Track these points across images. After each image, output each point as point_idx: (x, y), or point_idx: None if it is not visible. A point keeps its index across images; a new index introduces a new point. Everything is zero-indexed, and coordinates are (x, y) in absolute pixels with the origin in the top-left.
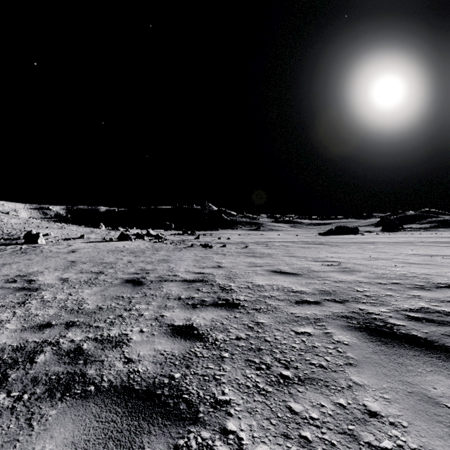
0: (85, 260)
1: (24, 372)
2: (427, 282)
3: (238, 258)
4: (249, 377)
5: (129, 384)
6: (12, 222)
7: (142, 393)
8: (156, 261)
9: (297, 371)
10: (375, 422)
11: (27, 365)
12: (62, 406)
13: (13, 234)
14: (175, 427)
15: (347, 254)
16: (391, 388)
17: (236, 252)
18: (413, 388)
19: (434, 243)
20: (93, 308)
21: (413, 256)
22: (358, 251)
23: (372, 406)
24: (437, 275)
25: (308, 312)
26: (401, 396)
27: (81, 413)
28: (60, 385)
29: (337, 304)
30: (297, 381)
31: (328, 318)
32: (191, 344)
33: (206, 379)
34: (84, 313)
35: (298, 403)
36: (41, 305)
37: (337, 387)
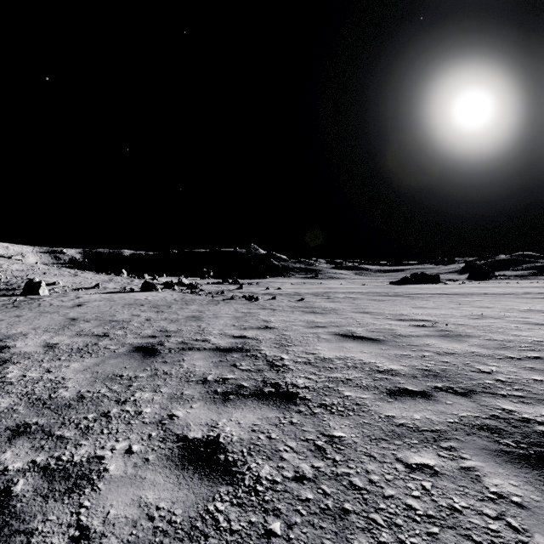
0: (90, 317)
1: None
2: None
3: (292, 315)
4: None
5: None
6: (13, 268)
7: None
8: (183, 318)
9: None
10: None
11: None
12: None
13: (13, 283)
14: None
15: (439, 310)
16: None
17: (289, 306)
18: None
19: None
20: (70, 397)
21: (532, 314)
22: (452, 305)
23: None
24: None
25: (416, 415)
26: None
27: None
28: None
29: (461, 399)
30: None
31: (455, 430)
32: (210, 489)
33: None
34: (52, 408)
35: None
36: None
37: None
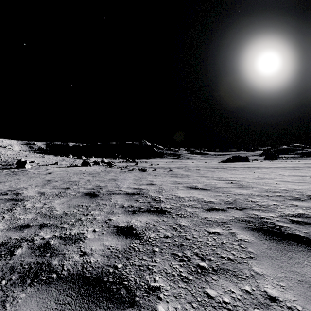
0: (57, 179)
1: (5, 262)
2: (301, 195)
3: (165, 178)
4: (174, 268)
5: (82, 272)
6: (8, 153)
7: (92, 280)
8: (107, 180)
9: (211, 263)
10: (275, 306)
11: (8, 257)
12: (30, 291)
13: (9, 161)
14: (116, 309)
15: (242, 175)
16: (285, 277)
17: (163, 173)
18: (302, 277)
19: (302, 168)
20: (60, 213)
21: (288, 177)
22: (250, 173)
23: (271, 292)
24: (308, 190)
25: (216, 217)
26: (294, 284)
27: (44, 297)
28: (30, 273)
29: (238, 211)
30: (211, 271)
31: (231, 221)
32: (131, 241)
33: (141, 269)
34: (54, 217)
35: (213, 289)
36: (23, 211)
37: (242, 276)
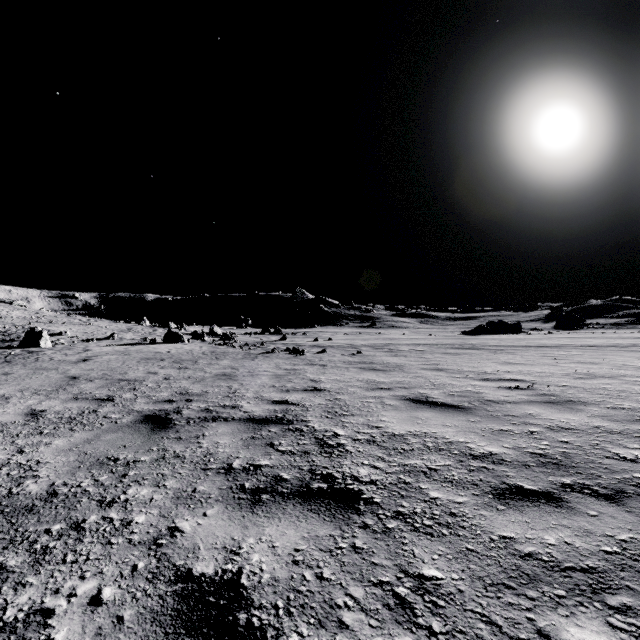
0: (95, 375)
1: None
2: None
3: (347, 372)
4: None
5: None
6: (13, 315)
7: None
8: (211, 377)
9: None
10: None
11: None
12: None
13: (11, 333)
14: None
15: (531, 367)
16: None
17: (343, 361)
18: None
19: None
20: (37, 493)
21: None
22: (546, 361)
23: None
24: None
25: (548, 537)
26: None
27: None
28: None
29: (609, 507)
30: None
31: (621, 568)
32: None
33: None
34: (6, 512)
35: None
36: None
37: None
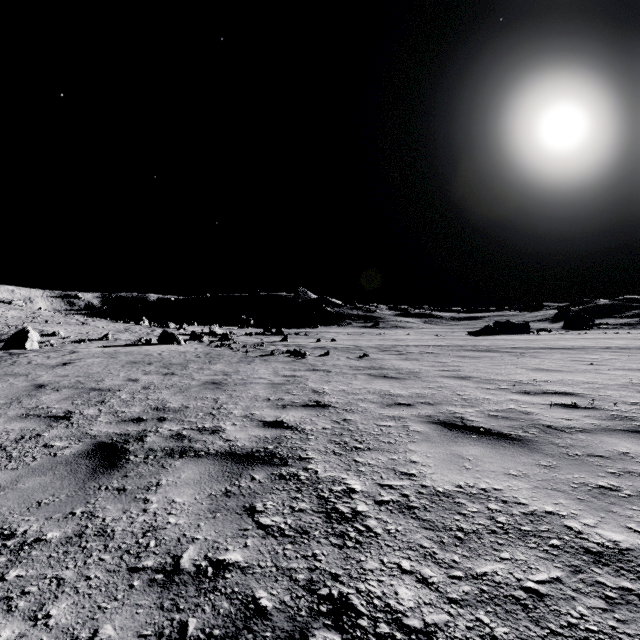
0: (66, 383)
1: None
2: None
3: (355, 381)
4: None
5: None
6: (8, 315)
7: None
8: (197, 385)
9: None
10: None
11: None
12: None
13: (3, 333)
14: None
15: (572, 375)
16: None
17: (349, 366)
18: None
19: None
20: None
21: None
22: (583, 366)
23: None
24: None
25: None
26: None
27: None
28: None
29: None
30: None
31: None
32: None
33: None
34: None
35: None
36: None
37: None
